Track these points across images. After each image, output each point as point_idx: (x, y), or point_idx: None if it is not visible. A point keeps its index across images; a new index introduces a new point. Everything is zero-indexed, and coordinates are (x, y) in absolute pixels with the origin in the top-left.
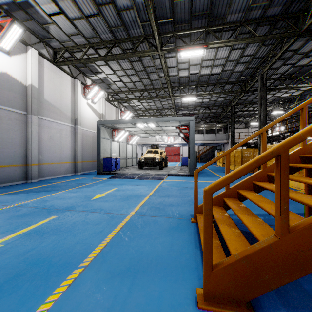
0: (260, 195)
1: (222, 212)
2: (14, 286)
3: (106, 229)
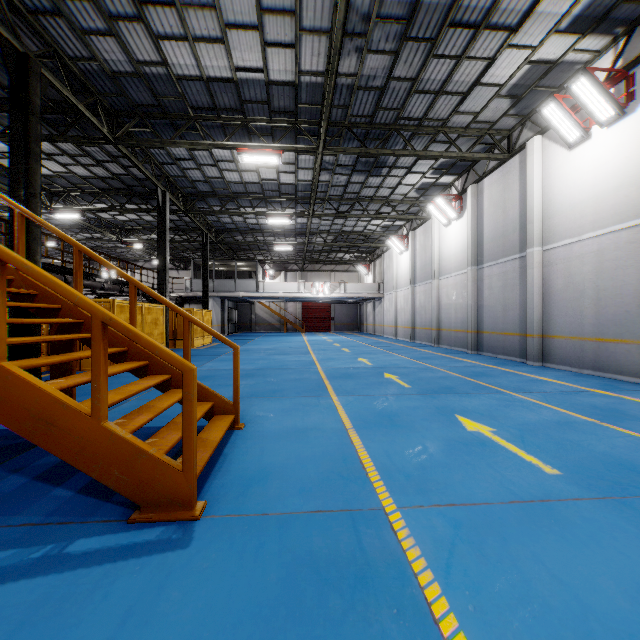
0: (82, 402)
1: (153, 443)
2: (381, 418)
3: (387, 461)
